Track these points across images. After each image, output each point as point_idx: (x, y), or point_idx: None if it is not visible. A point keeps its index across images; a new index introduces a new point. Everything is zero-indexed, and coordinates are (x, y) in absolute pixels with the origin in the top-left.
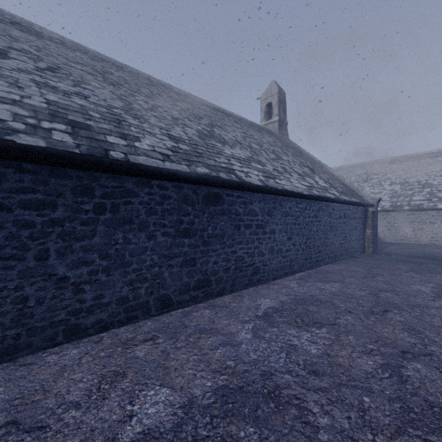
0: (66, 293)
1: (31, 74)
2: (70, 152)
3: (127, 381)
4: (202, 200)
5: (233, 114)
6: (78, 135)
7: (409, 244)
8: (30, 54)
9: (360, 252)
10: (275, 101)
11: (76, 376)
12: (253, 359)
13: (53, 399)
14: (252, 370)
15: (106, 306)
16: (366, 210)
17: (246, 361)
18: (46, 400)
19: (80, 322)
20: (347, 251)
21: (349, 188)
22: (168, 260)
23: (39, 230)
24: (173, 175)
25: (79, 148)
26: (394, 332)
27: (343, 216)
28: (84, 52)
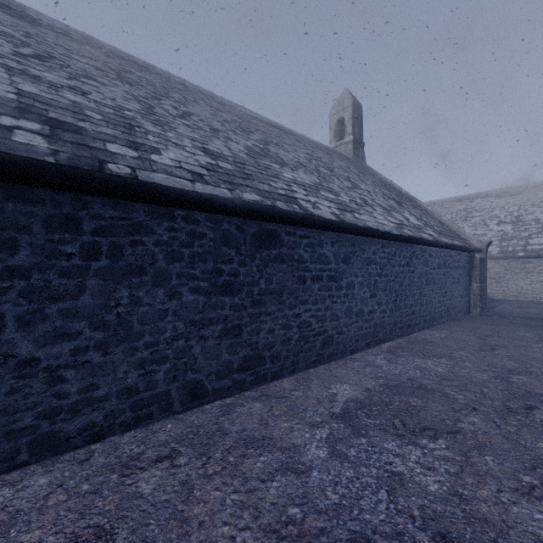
0: (34, 385)
1: (3, 58)
2: (36, 160)
3: None
4: (251, 241)
5: (294, 132)
6: (59, 138)
7: (526, 302)
8: (11, 37)
9: (464, 313)
10: (349, 116)
11: (28, 538)
12: (332, 503)
13: None
14: (333, 529)
15: (102, 401)
16: (471, 257)
17: (321, 508)
18: None
19: (58, 428)
20: (447, 311)
21: (447, 228)
22: (199, 329)
23: None
24: (207, 201)
25: (56, 156)
26: None
27: (443, 265)
28: (96, 46)
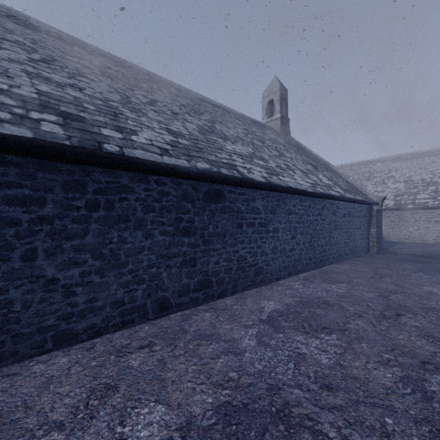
0: (56, 297)
1: (23, 64)
2: (59, 143)
3: (118, 396)
4: (203, 197)
5: (235, 111)
6: (70, 126)
7: (414, 243)
8: (24, 45)
9: (365, 251)
10: (277, 98)
11: (63, 390)
12: (258, 370)
13: (34, 418)
14: (257, 383)
15: (100, 309)
16: (370, 209)
17: (250, 372)
18: (27, 420)
19: (71, 327)
20: (351, 250)
21: (352, 186)
22: (166, 260)
23: (25, 228)
24: (172, 170)
25: (70, 140)
26: (411, 339)
27: (348, 214)
28: (82, 46)
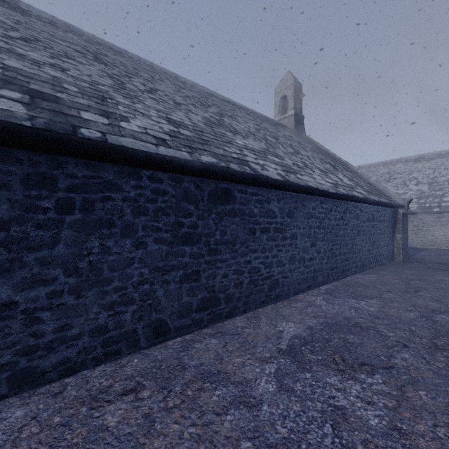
0: (13, 325)
1: None
2: (14, 123)
3: None
4: (208, 197)
5: (245, 107)
6: (37, 106)
7: (441, 250)
8: (2, 23)
9: (389, 259)
10: (291, 94)
11: None
12: (281, 437)
13: None
14: None
15: (75, 339)
16: (395, 212)
17: (271, 442)
18: None
19: (35, 364)
20: (375, 258)
21: (375, 188)
22: (162, 275)
23: None
24: (169, 163)
25: (33, 121)
26: None
27: (371, 218)
28: (78, 34)
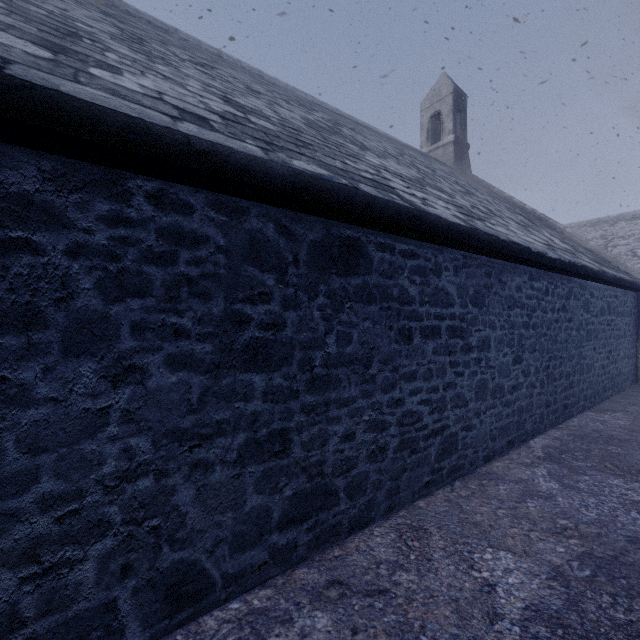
0: None
1: None
2: None
3: None
4: (309, 257)
5: (374, 129)
6: None
7: None
8: None
9: (631, 381)
10: (448, 109)
11: None
12: None
13: None
14: None
15: None
16: None
17: None
18: None
19: None
20: (612, 380)
21: (599, 257)
22: (191, 448)
23: None
24: (204, 157)
25: None
26: None
27: (607, 309)
28: None
